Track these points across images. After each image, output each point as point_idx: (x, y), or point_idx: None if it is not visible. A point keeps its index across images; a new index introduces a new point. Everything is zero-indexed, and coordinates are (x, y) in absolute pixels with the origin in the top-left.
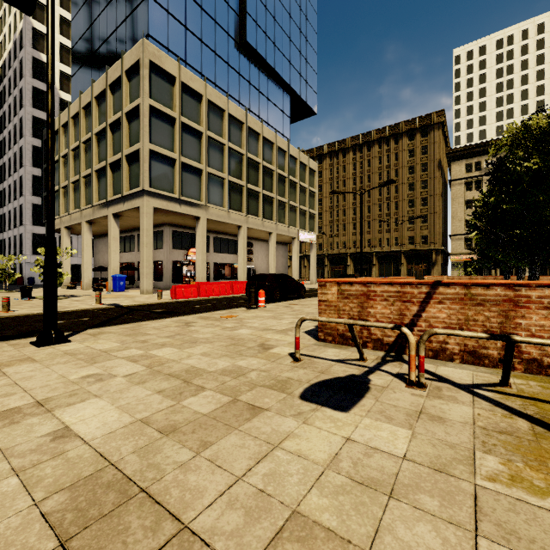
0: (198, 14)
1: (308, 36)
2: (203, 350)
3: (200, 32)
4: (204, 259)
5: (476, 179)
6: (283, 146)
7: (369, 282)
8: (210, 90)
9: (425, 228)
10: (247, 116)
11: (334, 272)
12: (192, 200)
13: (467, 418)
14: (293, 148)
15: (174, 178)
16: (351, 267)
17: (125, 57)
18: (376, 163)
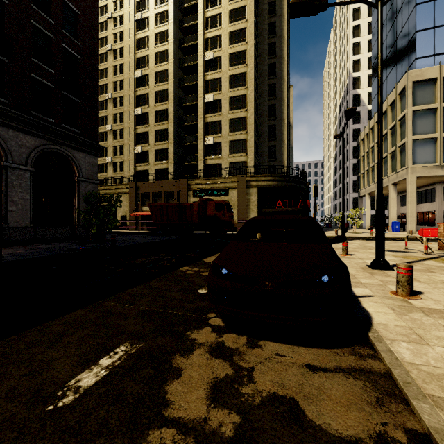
0: None
1: None
2: None
3: None
4: None
5: None
6: None
7: None
8: None
9: None
10: None
11: None
12: None
13: (415, 255)
14: None
15: (436, 151)
16: None
17: (397, 86)
18: None
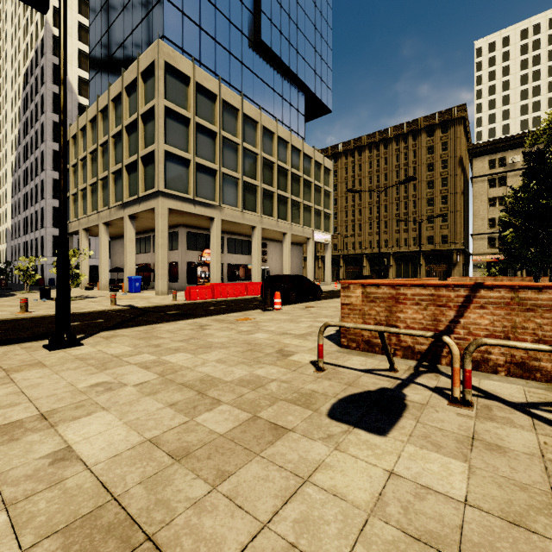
0: (212, 13)
1: (323, 33)
2: (218, 356)
3: (214, 31)
4: (218, 260)
5: (500, 175)
6: (297, 145)
7: (399, 284)
8: (224, 90)
9: (445, 227)
10: (262, 115)
11: (350, 273)
12: (206, 201)
13: (532, 447)
14: (308, 147)
15: (189, 179)
16: (367, 268)
17: (141, 58)
18: (394, 161)
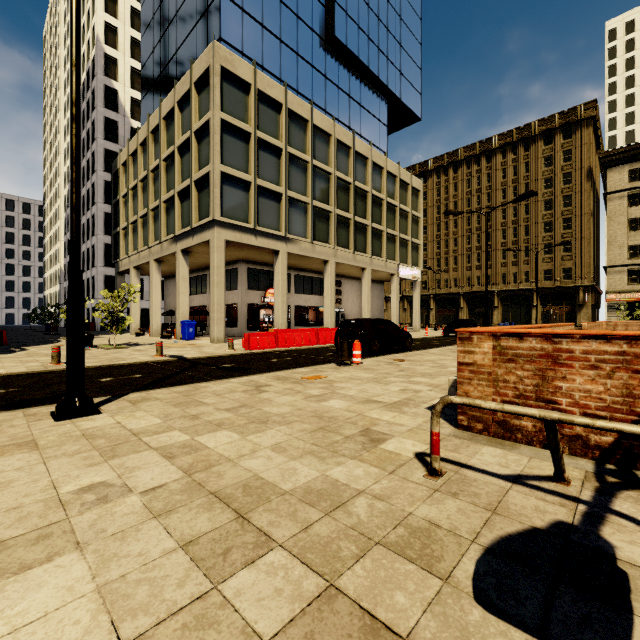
0: (276, 8)
1: (411, 24)
2: (275, 438)
3: (279, 30)
4: (283, 302)
5: None
6: (379, 161)
7: (558, 334)
8: (290, 97)
9: (568, 258)
10: (336, 126)
11: (442, 317)
12: (269, 231)
13: None
14: (391, 163)
15: (249, 205)
16: (464, 310)
17: (194, 66)
18: (499, 177)
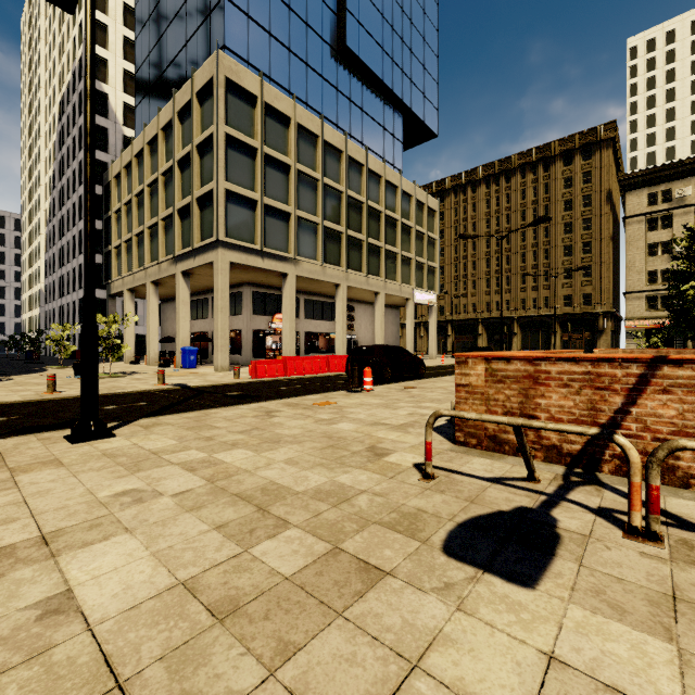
0: (285, 16)
1: (427, 35)
2: (288, 454)
3: (288, 38)
4: (292, 328)
5: (664, 214)
6: (393, 180)
7: (538, 357)
8: (300, 111)
9: (588, 283)
10: (348, 142)
11: (460, 344)
12: (277, 252)
13: None
14: (406, 182)
15: (256, 224)
16: (483, 337)
17: (196, 75)
18: (518, 198)
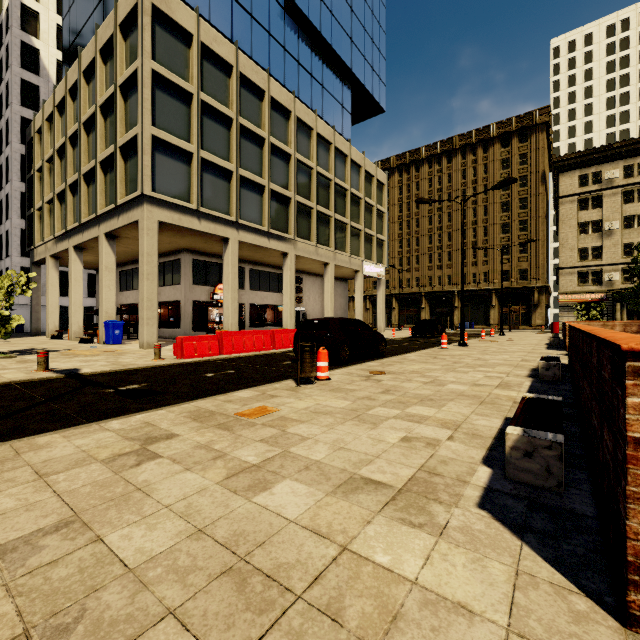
0: None
1: (375, 9)
2: None
3: None
4: (234, 298)
5: (594, 194)
6: (343, 148)
7: None
8: (243, 60)
9: (524, 259)
10: (296, 102)
11: (404, 317)
12: (216, 214)
13: None
14: (356, 151)
15: (191, 180)
16: (426, 310)
17: (119, 4)
18: (459, 178)
